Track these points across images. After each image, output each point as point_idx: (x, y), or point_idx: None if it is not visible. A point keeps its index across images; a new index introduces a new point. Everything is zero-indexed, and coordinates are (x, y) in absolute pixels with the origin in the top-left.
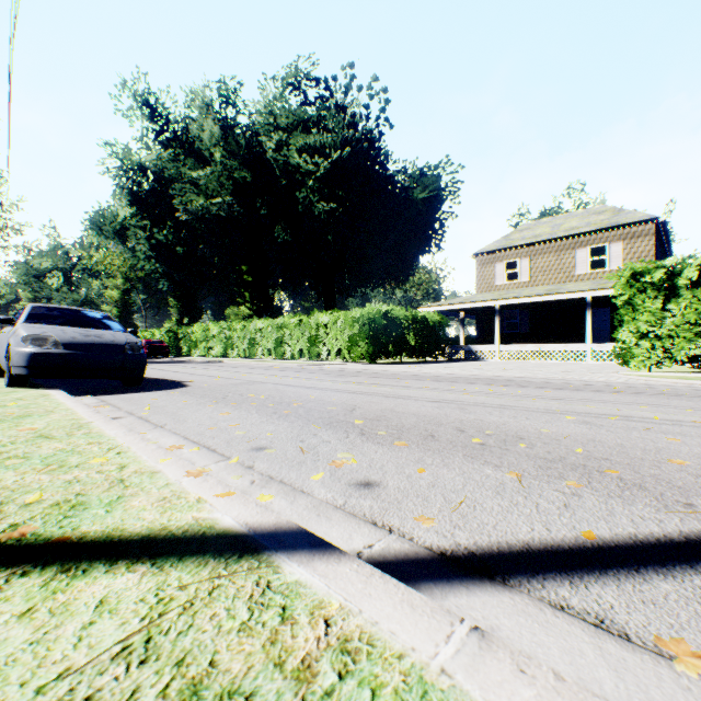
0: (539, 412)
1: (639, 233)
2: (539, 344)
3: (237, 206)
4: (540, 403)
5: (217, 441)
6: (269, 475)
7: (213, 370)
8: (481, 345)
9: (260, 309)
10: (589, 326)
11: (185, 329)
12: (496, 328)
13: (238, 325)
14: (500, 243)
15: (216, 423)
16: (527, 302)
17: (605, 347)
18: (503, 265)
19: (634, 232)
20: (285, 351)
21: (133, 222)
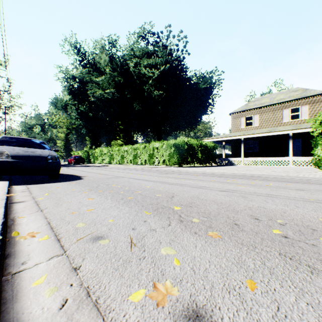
0: (300, 200)
1: (317, 100)
2: (264, 157)
3: (116, 93)
4: (293, 193)
5: (68, 228)
6: (87, 288)
7: (100, 170)
8: (234, 158)
9: (127, 141)
10: (291, 148)
11: (92, 150)
12: (242, 149)
13: (116, 149)
14: (243, 108)
15: (80, 207)
16: (257, 137)
17: (299, 159)
18: (245, 118)
19: (315, 100)
20: (138, 160)
21: (70, 102)
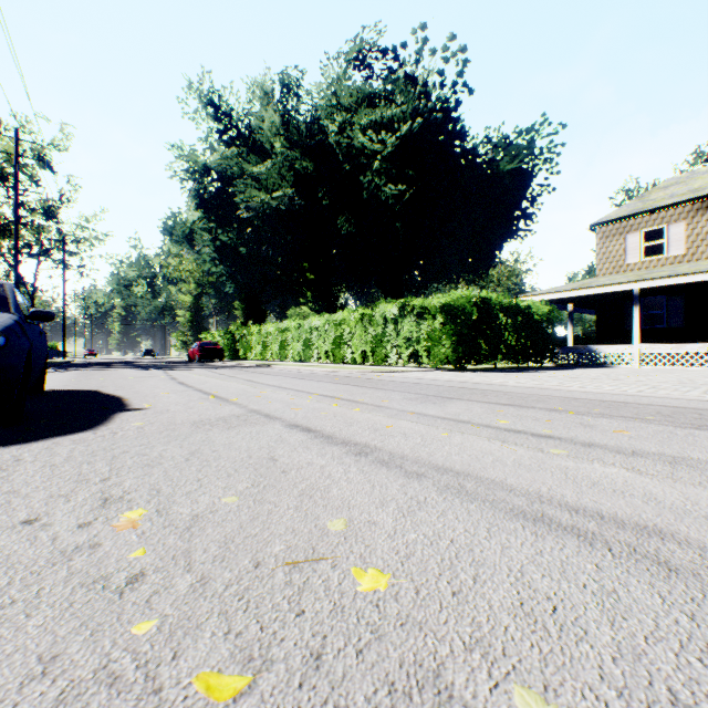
0: None
1: None
2: None
3: (298, 199)
4: None
5: None
6: None
7: (232, 380)
8: (608, 345)
9: (322, 309)
10: None
11: (241, 330)
12: (634, 321)
13: (292, 324)
14: (632, 207)
15: None
16: (680, 285)
17: None
18: (639, 236)
19: None
20: (344, 353)
21: (199, 225)
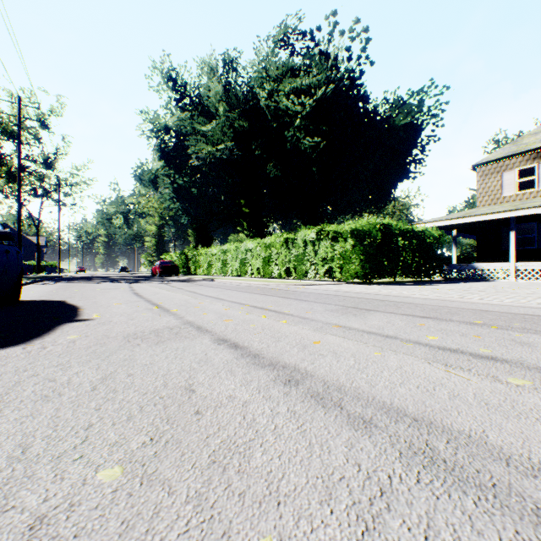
0: None
1: None
2: None
3: (236, 150)
4: None
5: None
6: None
7: (179, 292)
8: (488, 263)
9: (255, 235)
10: None
11: (192, 251)
12: (510, 243)
13: (231, 247)
14: (508, 150)
15: None
16: None
17: None
18: (513, 173)
19: None
20: (272, 269)
21: (161, 172)
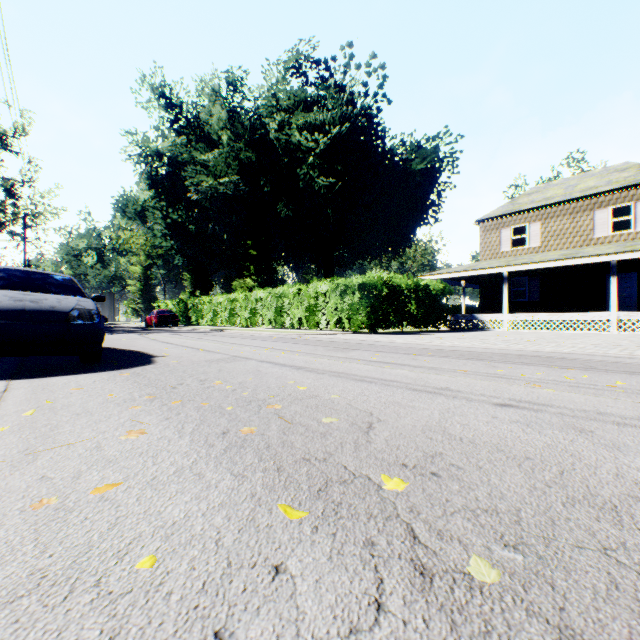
0: None
1: None
2: (553, 313)
3: (242, 185)
4: None
5: None
6: None
7: (204, 341)
8: (486, 314)
9: (264, 281)
10: (615, 293)
11: (193, 299)
12: (504, 296)
13: (240, 295)
14: (505, 208)
15: (80, 473)
16: (537, 269)
17: (634, 316)
18: (509, 231)
19: None
20: (284, 320)
21: (151, 204)
